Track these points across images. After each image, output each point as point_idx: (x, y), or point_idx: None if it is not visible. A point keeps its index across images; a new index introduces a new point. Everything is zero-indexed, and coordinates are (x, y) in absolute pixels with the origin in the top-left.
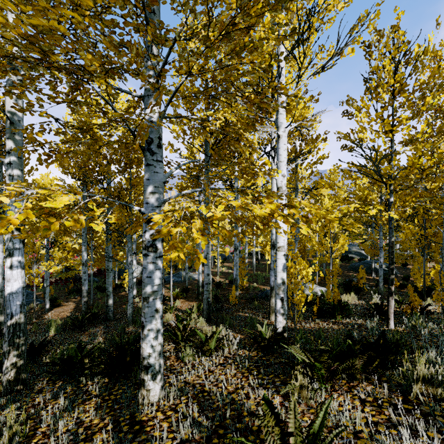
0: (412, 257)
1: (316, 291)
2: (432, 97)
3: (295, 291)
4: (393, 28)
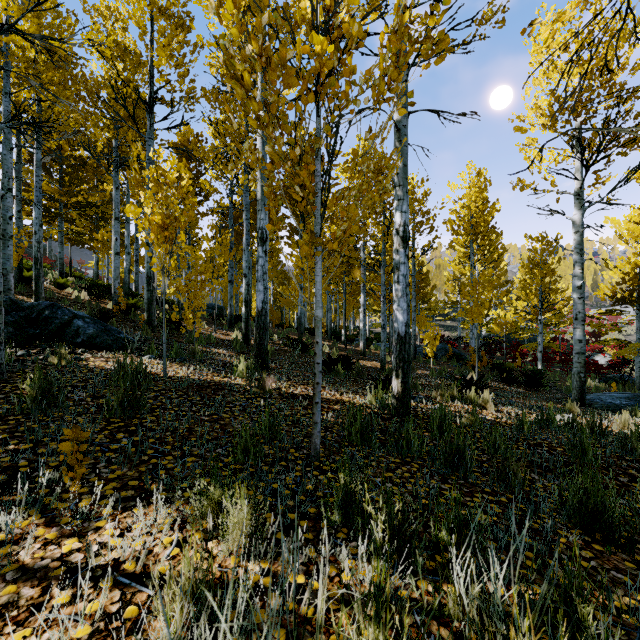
0: None
1: None
2: None
3: None
4: None
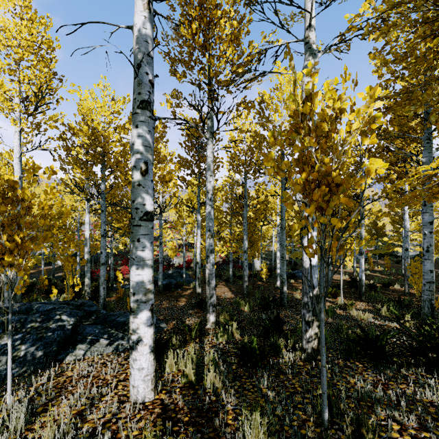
0: None
1: None
2: None
3: None
4: None
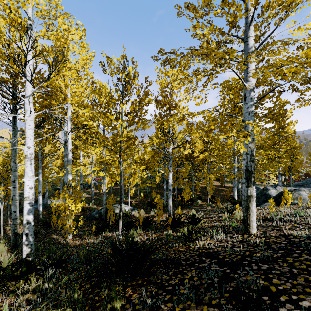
0: (203, 178)
1: (123, 209)
2: (123, 105)
3: (65, 221)
4: (122, 56)
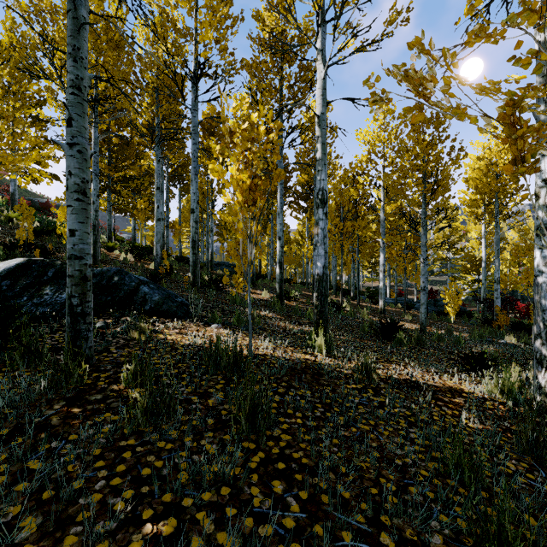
0: None
1: None
2: None
3: None
4: None
